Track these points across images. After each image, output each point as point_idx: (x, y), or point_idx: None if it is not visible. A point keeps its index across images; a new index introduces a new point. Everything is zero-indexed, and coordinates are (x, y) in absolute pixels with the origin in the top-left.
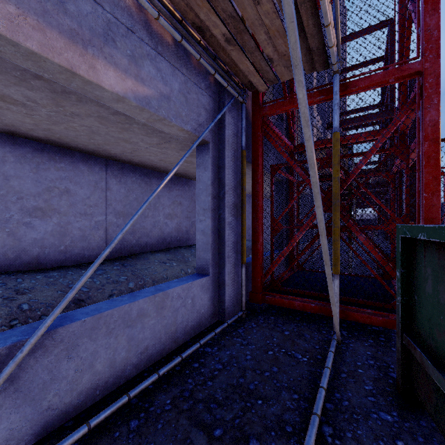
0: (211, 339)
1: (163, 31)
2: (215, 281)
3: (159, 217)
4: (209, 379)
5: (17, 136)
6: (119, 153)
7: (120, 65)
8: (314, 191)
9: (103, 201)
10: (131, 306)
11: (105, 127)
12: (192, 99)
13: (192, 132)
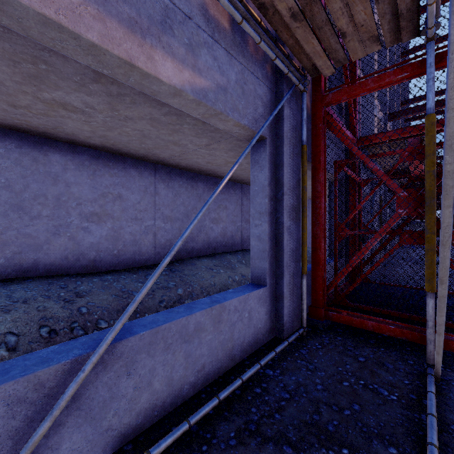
0: (271, 359)
1: (219, 16)
2: (272, 292)
3: (205, 221)
4: (276, 411)
5: (77, 145)
6: (167, 157)
7: (177, 54)
8: (447, 184)
9: (152, 206)
10: (188, 320)
11: (156, 130)
12: (249, 90)
13: (248, 127)
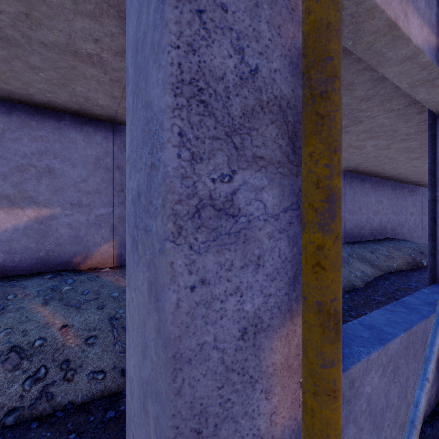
0: None
1: None
2: None
3: None
4: None
5: None
6: None
7: (420, 9)
8: None
9: None
10: (425, 324)
11: None
12: None
13: None
